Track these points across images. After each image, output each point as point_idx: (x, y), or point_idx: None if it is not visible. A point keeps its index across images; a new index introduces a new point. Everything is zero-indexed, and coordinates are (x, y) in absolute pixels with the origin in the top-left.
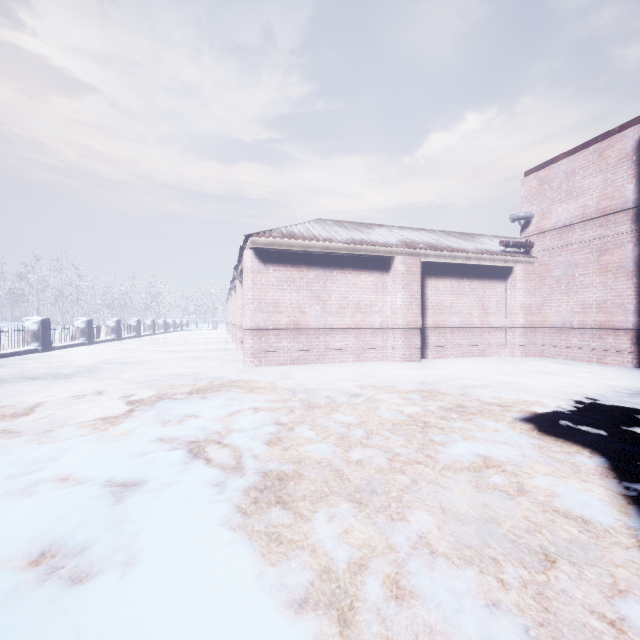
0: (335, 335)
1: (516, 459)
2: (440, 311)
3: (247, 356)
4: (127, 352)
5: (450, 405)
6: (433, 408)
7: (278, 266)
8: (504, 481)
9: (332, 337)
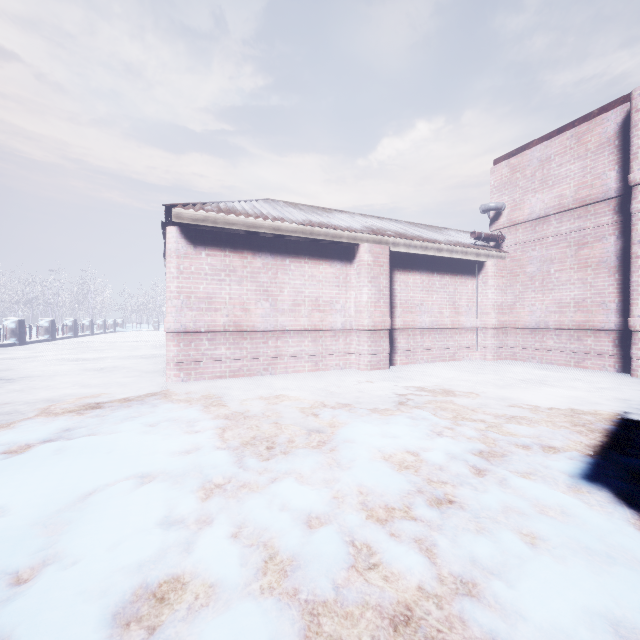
0: (288, 339)
1: None
2: (409, 310)
3: (170, 368)
4: (16, 362)
5: (459, 448)
6: (438, 458)
7: (213, 250)
8: None
9: (284, 341)
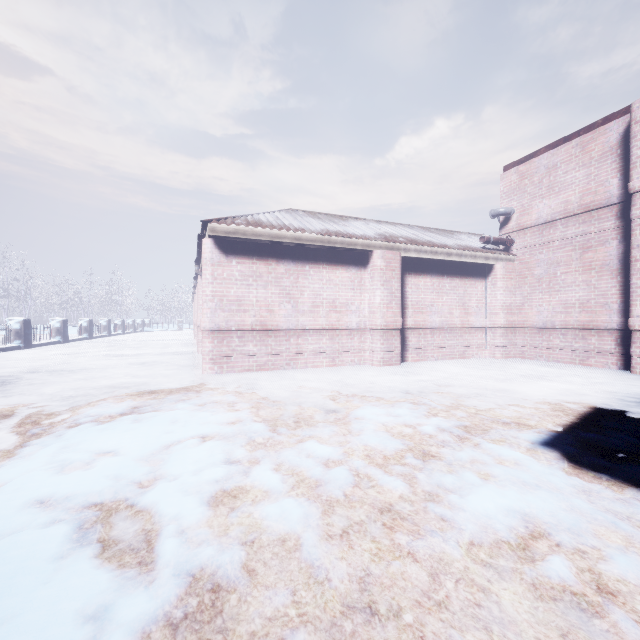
0: (308, 337)
1: (567, 519)
2: (420, 310)
3: (206, 362)
4: (68, 357)
5: (448, 424)
6: (430, 430)
7: (242, 258)
8: (570, 570)
9: (304, 339)
